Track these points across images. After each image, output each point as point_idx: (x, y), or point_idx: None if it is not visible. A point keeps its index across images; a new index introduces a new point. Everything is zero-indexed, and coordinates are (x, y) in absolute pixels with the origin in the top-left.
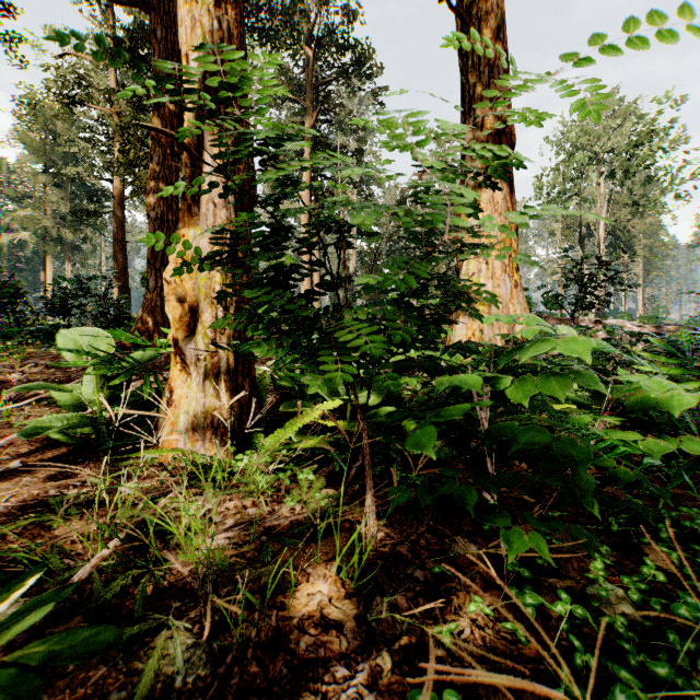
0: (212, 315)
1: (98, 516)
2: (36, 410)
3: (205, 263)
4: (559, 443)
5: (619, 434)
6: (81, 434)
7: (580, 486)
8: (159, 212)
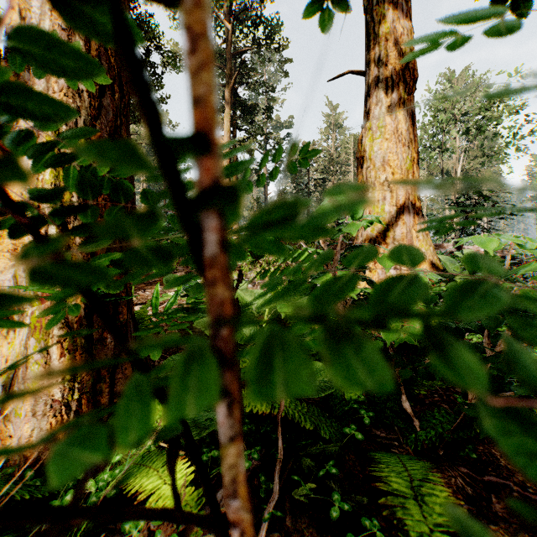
0: None
1: None
2: None
3: None
4: None
5: None
6: None
7: None
8: None
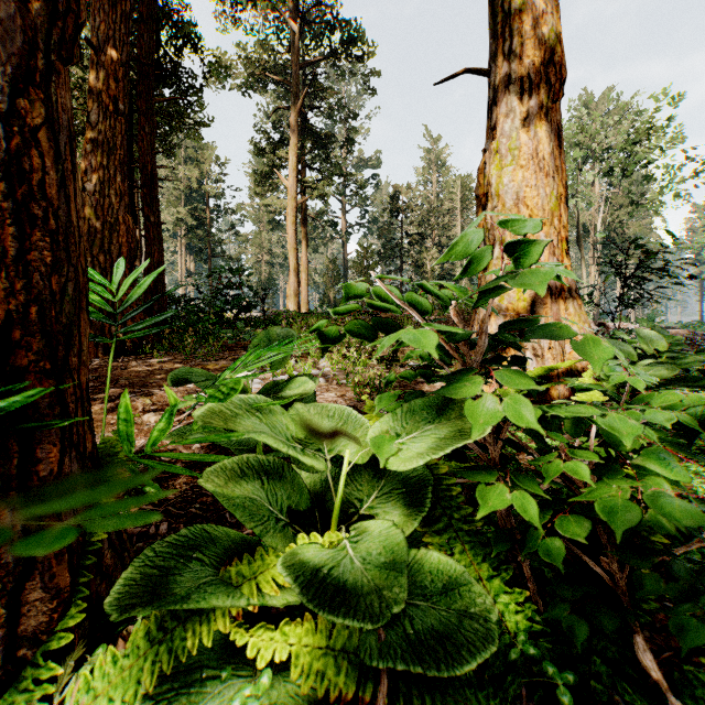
0: None
1: None
2: None
3: None
4: None
5: None
6: None
7: None
8: (97, 184)
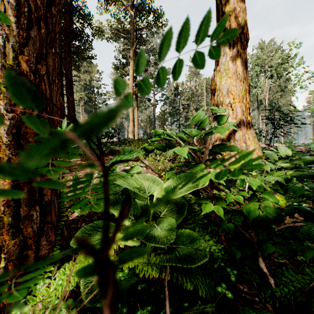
0: None
1: None
2: None
3: None
4: None
5: None
6: None
7: None
8: None
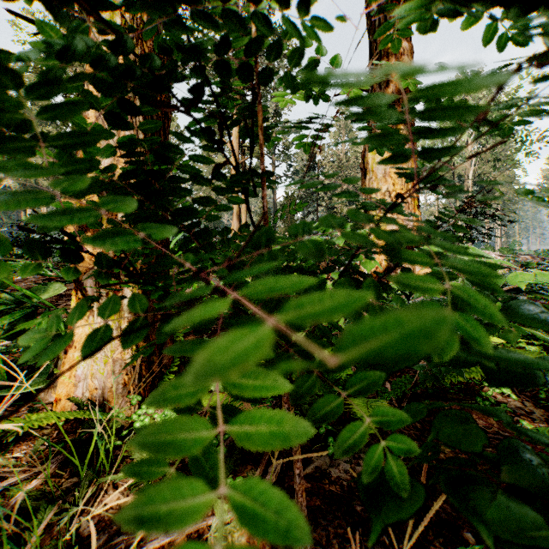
0: None
1: None
2: None
3: None
4: None
5: None
6: None
7: None
8: None
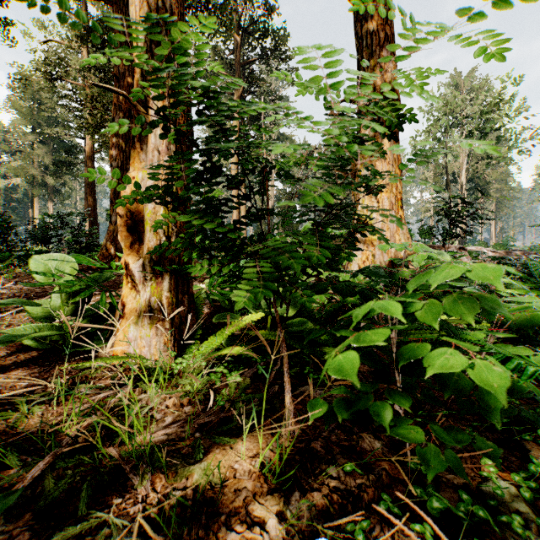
0: (157, 243)
1: (57, 414)
2: (17, 320)
3: (144, 197)
4: (476, 367)
5: (509, 349)
6: (51, 340)
7: (488, 403)
8: (119, 162)
